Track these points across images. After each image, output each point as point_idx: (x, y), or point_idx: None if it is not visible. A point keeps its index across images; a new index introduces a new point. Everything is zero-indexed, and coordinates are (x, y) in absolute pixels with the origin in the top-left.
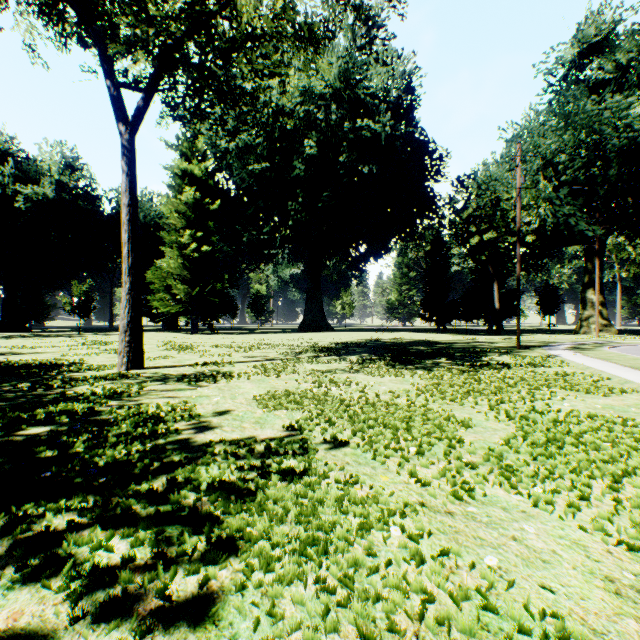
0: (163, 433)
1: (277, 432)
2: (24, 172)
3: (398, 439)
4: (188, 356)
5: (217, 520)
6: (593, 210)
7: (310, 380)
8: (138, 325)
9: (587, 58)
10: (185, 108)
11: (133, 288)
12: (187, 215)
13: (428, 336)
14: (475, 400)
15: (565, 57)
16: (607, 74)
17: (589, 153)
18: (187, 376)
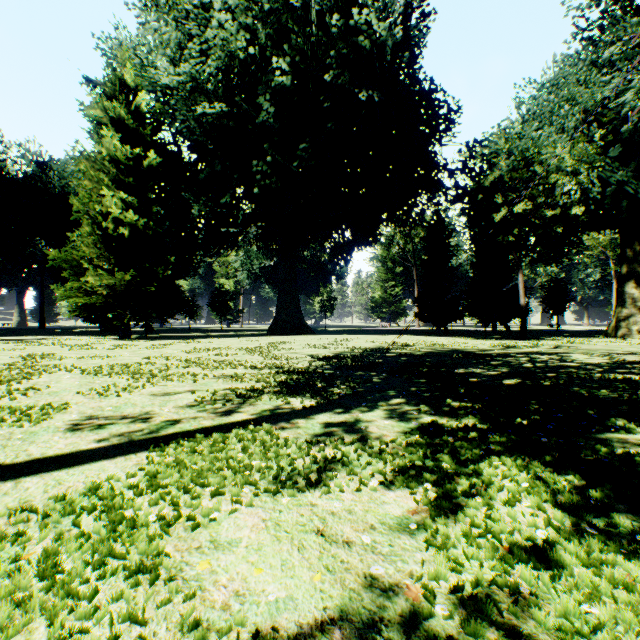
0: None
1: None
2: None
3: None
4: None
5: None
6: None
7: None
8: None
9: None
10: None
11: None
12: (112, 175)
13: (441, 341)
14: None
15: None
16: None
17: None
18: None
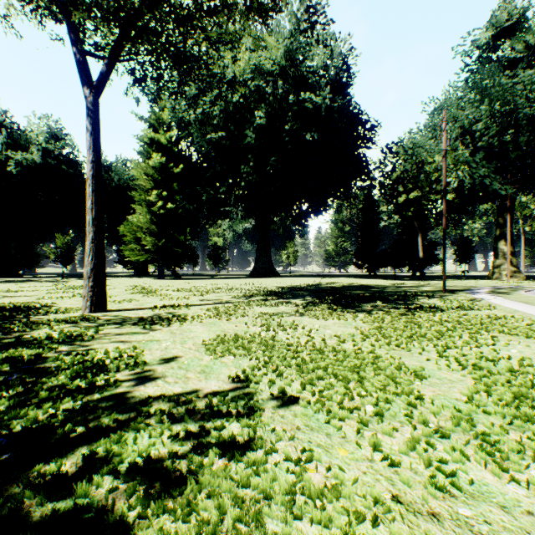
0: (101, 386)
1: (222, 384)
2: (16, 141)
3: (352, 395)
4: (150, 299)
5: (128, 530)
6: (505, 172)
7: (258, 323)
8: (101, 271)
9: (500, 40)
10: (144, 73)
11: (96, 237)
12: (154, 177)
13: (362, 281)
14: (421, 345)
15: (480, 40)
16: (518, 54)
17: (503, 121)
18: (144, 319)
